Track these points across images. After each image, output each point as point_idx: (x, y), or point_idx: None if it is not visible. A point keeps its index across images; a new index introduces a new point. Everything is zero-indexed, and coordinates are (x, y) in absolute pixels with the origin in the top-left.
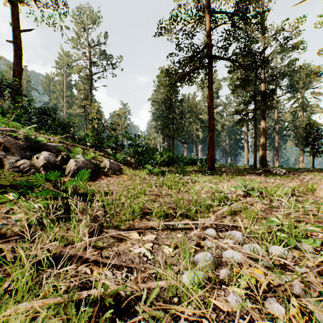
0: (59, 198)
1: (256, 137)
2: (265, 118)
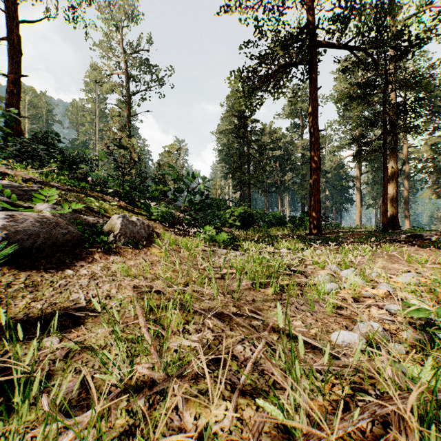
0: None
1: (387, 180)
2: (396, 152)
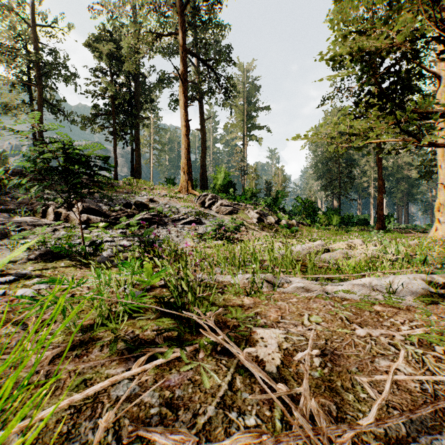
0: (297, 231)
1: None
2: None
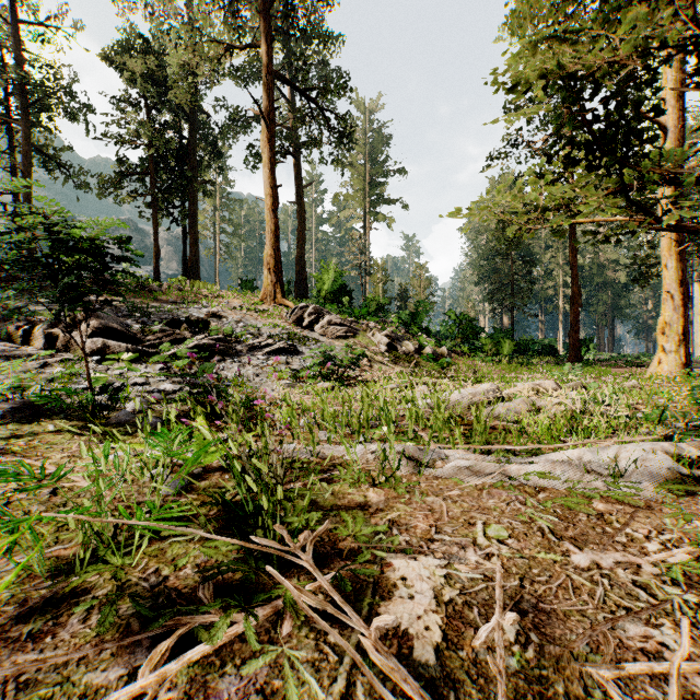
0: (450, 364)
1: None
2: None
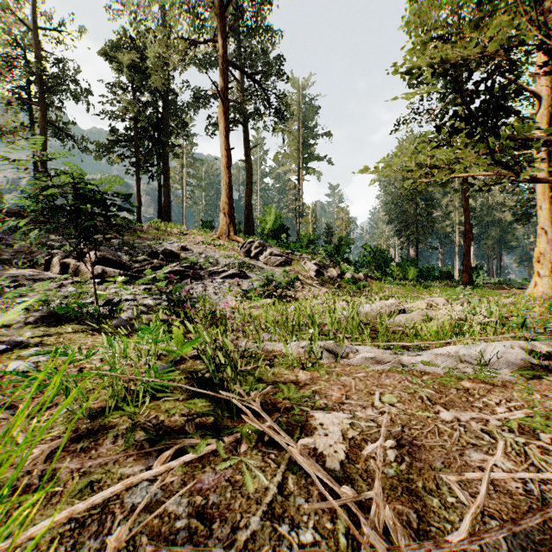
0: (365, 286)
1: None
2: None
